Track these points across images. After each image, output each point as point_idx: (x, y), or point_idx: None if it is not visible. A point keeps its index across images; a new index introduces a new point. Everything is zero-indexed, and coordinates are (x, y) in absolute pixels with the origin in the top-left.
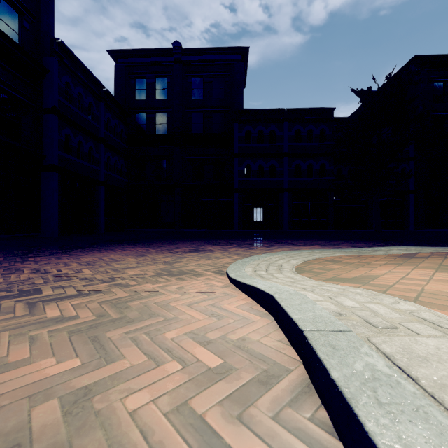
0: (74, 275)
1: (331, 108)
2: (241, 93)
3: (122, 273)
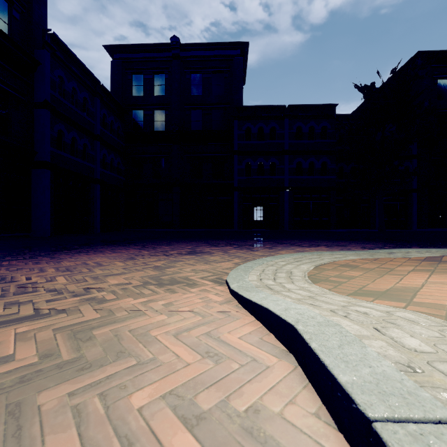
0: (43, 285)
1: (333, 105)
2: (240, 89)
3: (102, 282)
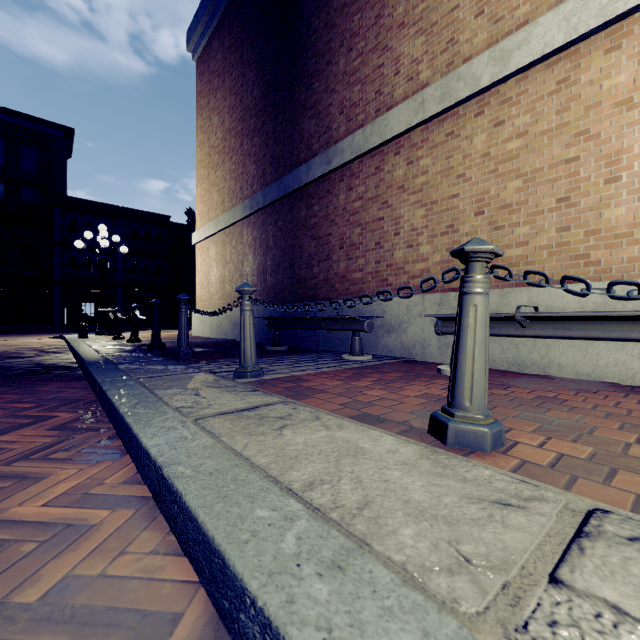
0: None
1: (167, 216)
2: (64, 175)
3: None
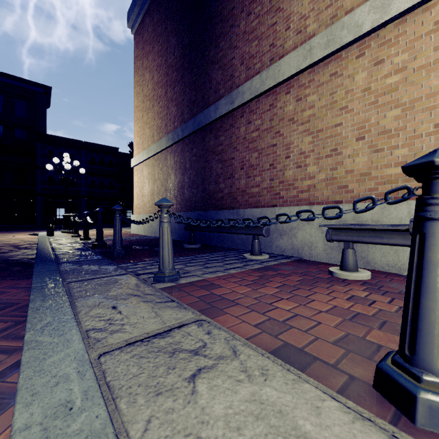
0: None
1: (116, 148)
2: (44, 119)
3: None
